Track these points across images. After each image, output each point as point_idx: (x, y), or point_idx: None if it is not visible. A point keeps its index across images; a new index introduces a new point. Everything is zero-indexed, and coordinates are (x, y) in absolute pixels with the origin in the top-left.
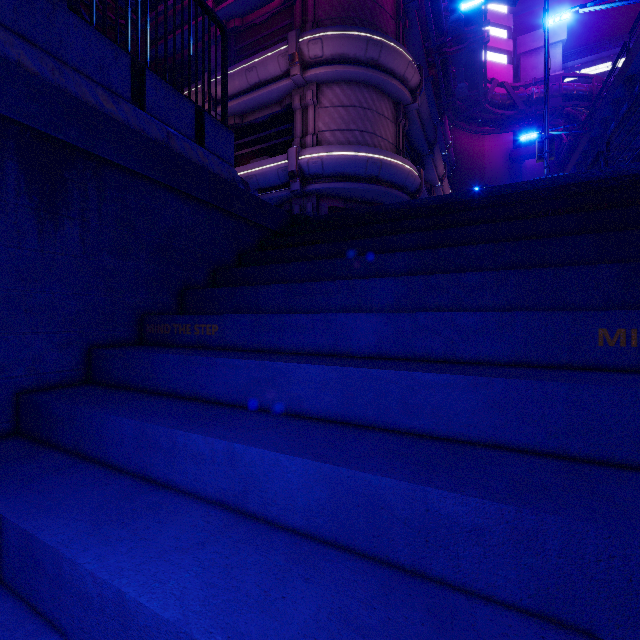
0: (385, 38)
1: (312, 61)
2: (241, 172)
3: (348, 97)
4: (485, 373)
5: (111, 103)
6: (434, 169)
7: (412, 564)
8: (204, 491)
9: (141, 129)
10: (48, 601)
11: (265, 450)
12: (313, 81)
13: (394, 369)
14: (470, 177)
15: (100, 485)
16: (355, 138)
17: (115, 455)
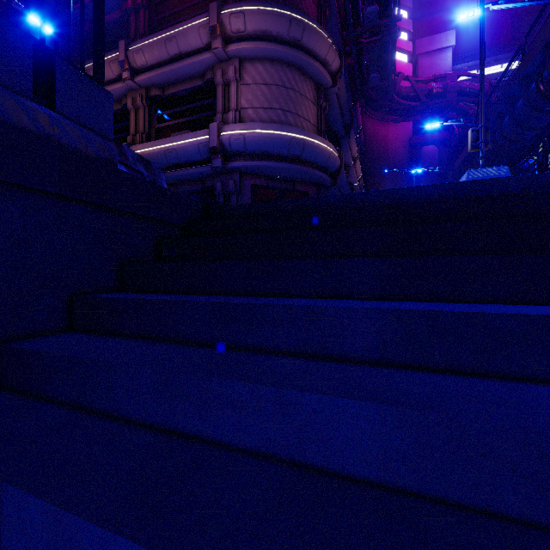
0: (308, 19)
1: (234, 35)
2: (160, 145)
3: (271, 75)
4: None
5: None
6: (349, 151)
7: None
8: None
9: None
10: None
11: None
12: (235, 56)
13: None
14: (377, 159)
15: None
16: (278, 117)
17: None
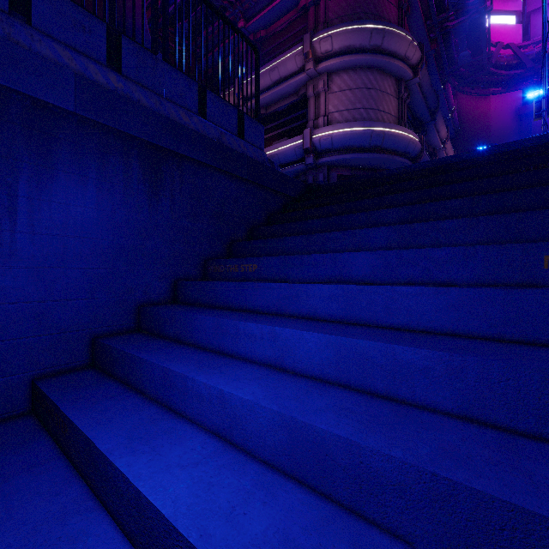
0: (387, 26)
1: (323, 55)
2: (266, 153)
3: (354, 81)
4: (446, 286)
5: (187, 118)
6: (436, 134)
7: (385, 392)
8: (256, 358)
9: (204, 132)
10: (178, 403)
11: (294, 330)
12: (324, 72)
13: (380, 285)
14: (475, 137)
15: (195, 353)
16: (360, 115)
17: (200, 339)
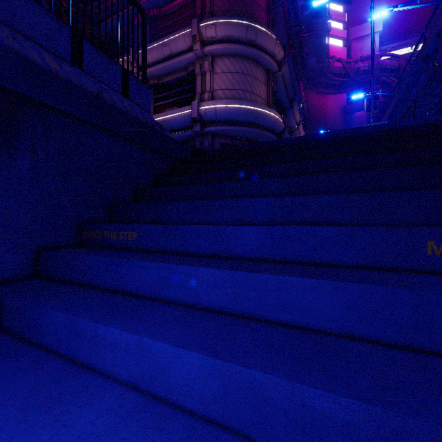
0: (260, 25)
1: (208, 40)
2: (158, 118)
3: (234, 66)
4: (343, 277)
5: (55, 64)
6: (293, 118)
7: None
8: (119, 375)
9: (79, 84)
10: None
11: (168, 345)
12: (209, 54)
13: (272, 273)
14: (317, 123)
15: (35, 368)
16: (239, 95)
17: (50, 341)
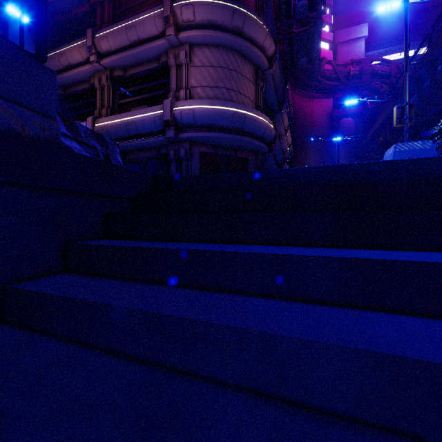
0: (248, 10)
1: (185, 24)
2: (122, 118)
3: (216, 59)
4: None
5: None
6: (281, 122)
7: None
8: None
9: None
10: None
11: None
12: (186, 42)
13: None
14: (304, 128)
15: None
16: (222, 94)
17: None
